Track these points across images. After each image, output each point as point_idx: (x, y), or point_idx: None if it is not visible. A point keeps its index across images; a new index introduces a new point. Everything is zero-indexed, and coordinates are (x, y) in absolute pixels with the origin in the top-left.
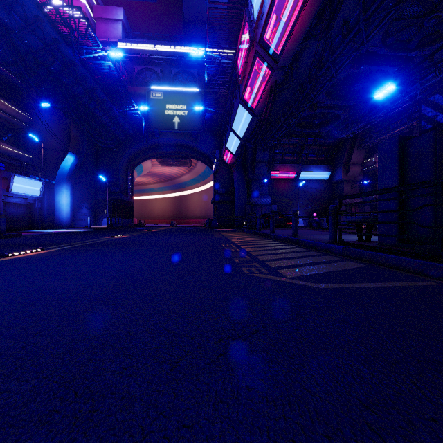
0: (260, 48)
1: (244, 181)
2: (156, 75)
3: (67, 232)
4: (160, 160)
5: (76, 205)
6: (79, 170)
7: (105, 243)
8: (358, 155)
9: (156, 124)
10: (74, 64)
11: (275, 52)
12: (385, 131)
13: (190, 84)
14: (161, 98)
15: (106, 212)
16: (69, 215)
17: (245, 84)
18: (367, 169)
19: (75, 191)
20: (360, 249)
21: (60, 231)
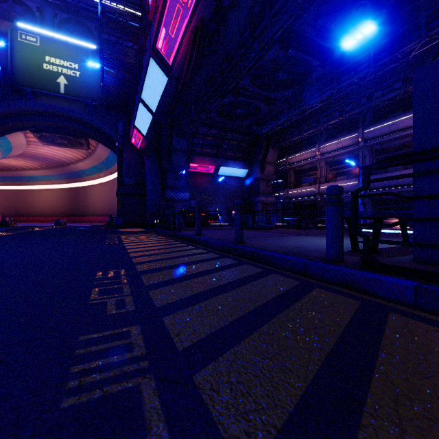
0: None
1: (158, 171)
2: (31, 14)
3: None
4: (40, 136)
5: None
6: None
7: None
8: (273, 155)
9: (27, 80)
10: None
11: None
12: (297, 132)
13: (85, 40)
14: (37, 45)
15: None
16: None
17: (158, 22)
18: (279, 170)
19: None
20: None
21: None
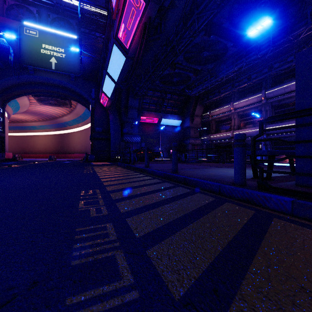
0: None
1: (119, 122)
2: (32, 15)
3: None
4: (38, 99)
5: None
6: None
7: None
8: (199, 110)
9: (30, 61)
10: None
11: None
12: (217, 94)
13: (68, 32)
14: (36, 36)
15: None
16: None
17: (119, 20)
18: (204, 120)
19: None
20: None
21: None
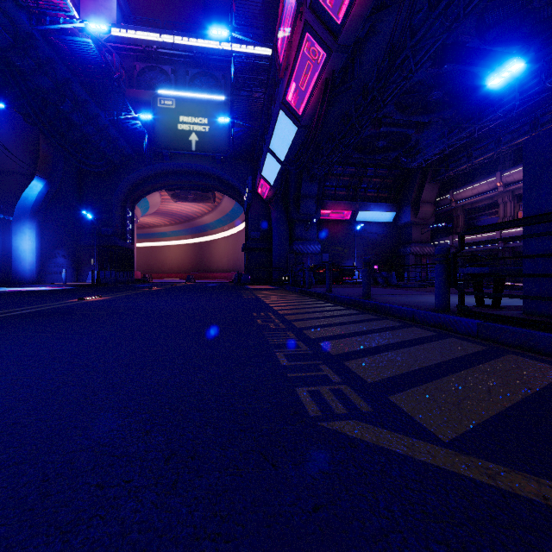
0: (312, 15)
1: (286, 221)
2: (166, 77)
3: (22, 291)
4: (172, 194)
5: (46, 253)
6: (52, 203)
7: (49, 313)
8: (431, 191)
9: (165, 143)
10: (31, 38)
11: (334, 22)
12: (465, 159)
13: (212, 92)
14: (173, 107)
15: (94, 262)
16: (34, 267)
17: (288, 78)
18: (440, 210)
19: (45, 232)
20: (518, 327)
21: (13, 290)
